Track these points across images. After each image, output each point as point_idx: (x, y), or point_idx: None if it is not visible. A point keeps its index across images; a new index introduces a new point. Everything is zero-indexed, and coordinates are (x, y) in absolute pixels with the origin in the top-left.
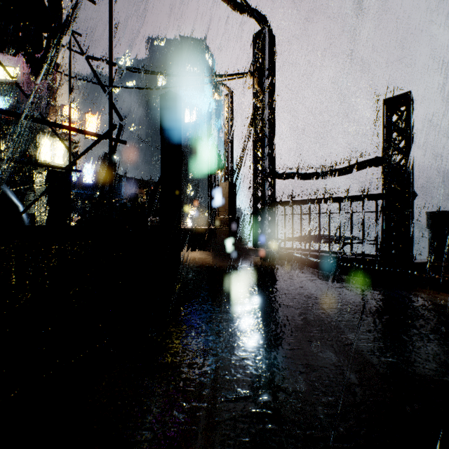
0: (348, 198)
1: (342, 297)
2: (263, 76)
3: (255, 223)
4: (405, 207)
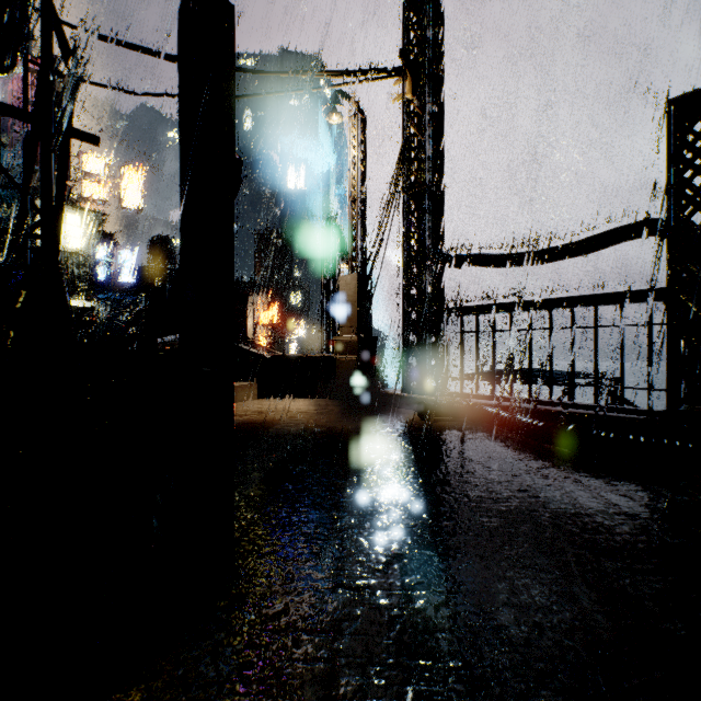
0: (592, 299)
1: (636, 527)
2: (422, 77)
3: (406, 348)
4: None
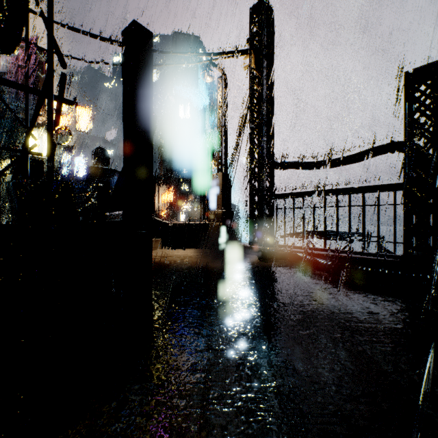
0: (361, 189)
1: (377, 319)
2: (261, 54)
3: (251, 218)
4: (434, 199)
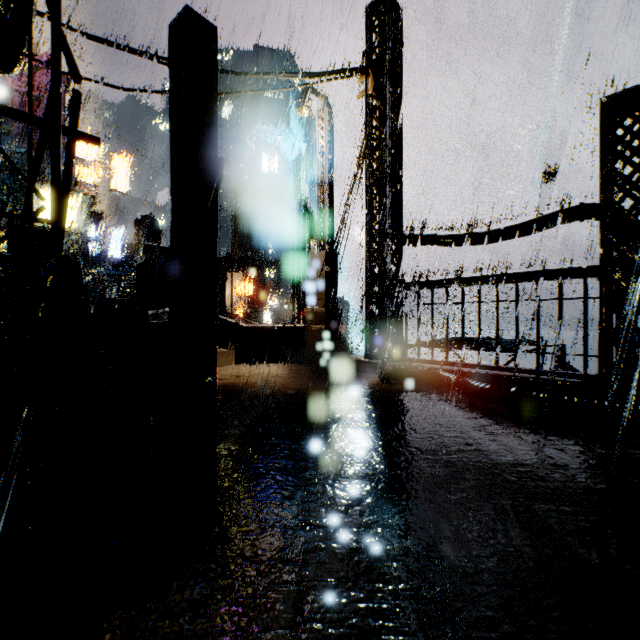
0: (533, 276)
1: (565, 475)
2: (383, 75)
3: (368, 318)
4: None
